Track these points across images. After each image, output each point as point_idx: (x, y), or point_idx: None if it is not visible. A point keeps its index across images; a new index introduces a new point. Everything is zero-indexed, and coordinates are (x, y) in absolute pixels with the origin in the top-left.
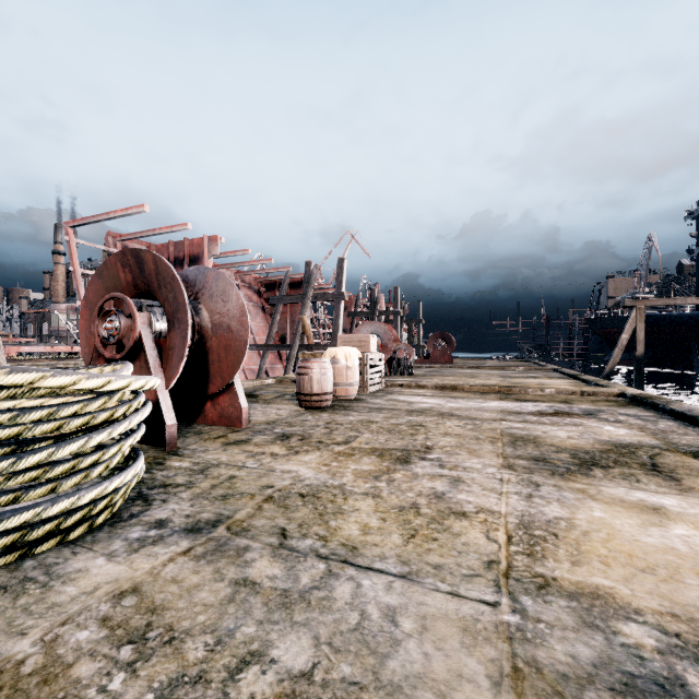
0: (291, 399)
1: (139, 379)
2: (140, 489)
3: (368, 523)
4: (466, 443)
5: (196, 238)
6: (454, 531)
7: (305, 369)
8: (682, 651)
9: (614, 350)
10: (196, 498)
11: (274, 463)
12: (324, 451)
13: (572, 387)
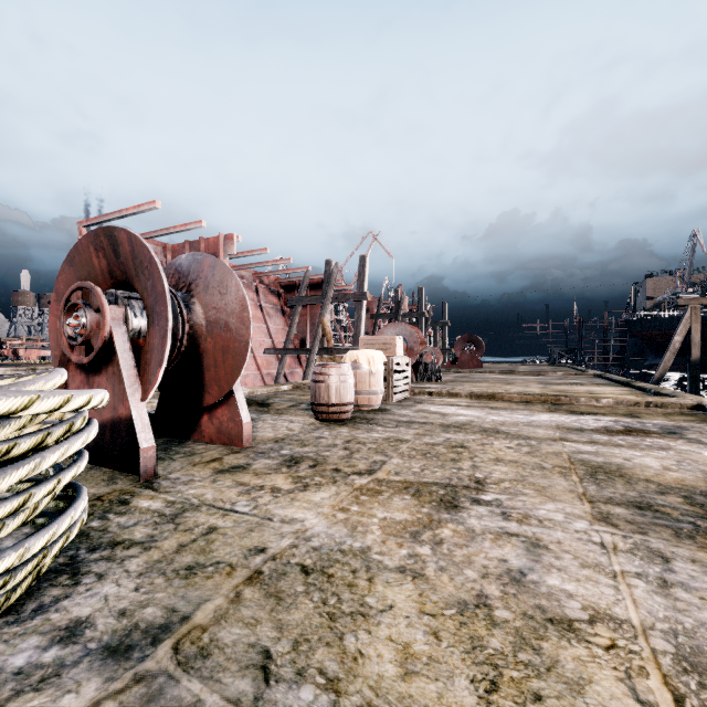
0: (306, 408)
1: (50, 396)
2: (76, 551)
3: (410, 644)
4: (529, 476)
5: (211, 237)
6: (567, 673)
7: (321, 376)
8: None
9: (665, 353)
10: (147, 572)
11: (273, 505)
12: (342, 485)
13: (633, 396)
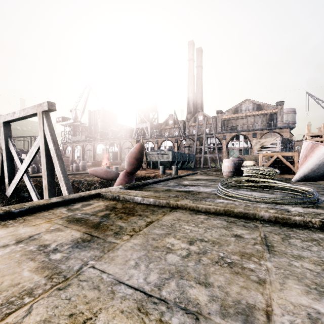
0: None
1: None
2: None
3: None
4: None
5: None
6: None
7: None
8: (55, 251)
9: None
10: None
11: None
12: None
13: None
